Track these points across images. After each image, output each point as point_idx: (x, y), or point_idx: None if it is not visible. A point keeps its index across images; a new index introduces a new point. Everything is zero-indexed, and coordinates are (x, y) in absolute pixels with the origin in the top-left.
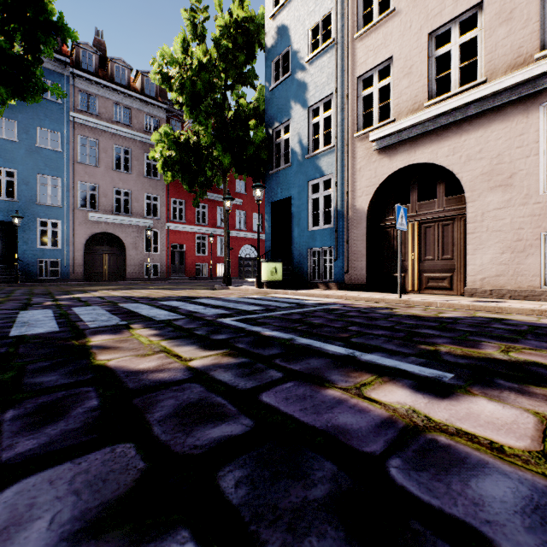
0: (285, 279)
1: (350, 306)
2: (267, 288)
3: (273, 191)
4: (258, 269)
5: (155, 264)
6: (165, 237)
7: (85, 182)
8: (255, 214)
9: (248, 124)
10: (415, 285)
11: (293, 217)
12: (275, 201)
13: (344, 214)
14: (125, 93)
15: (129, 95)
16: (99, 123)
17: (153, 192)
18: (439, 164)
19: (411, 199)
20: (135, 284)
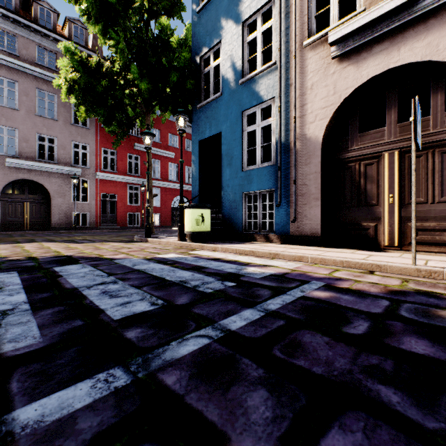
0: (215, 229)
1: (345, 288)
2: (192, 241)
3: (200, 128)
4: (181, 217)
5: (86, 213)
6: (95, 186)
7: (1, 125)
8: (188, 167)
9: (173, 53)
10: (395, 239)
11: (224, 156)
12: (203, 139)
13: (289, 146)
14: (49, 36)
15: (54, 38)
16: (18, 63)
17: (82, 141)
18: (442, 60)
19: (388, 120)
20: (54, 234)
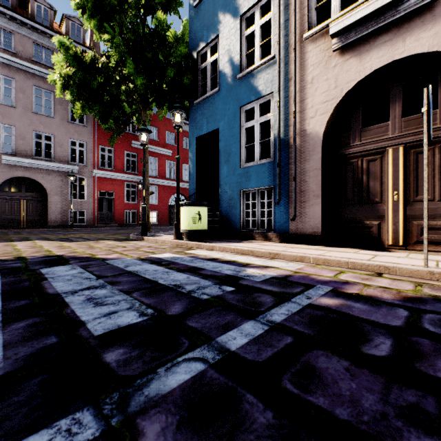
0: (212, 227)
1: (354, 293)
2: (188, 240)
3: (197, 125)
4: (177, 215)
5: (83, 211)
6: (92, 184)
7: None
8: (185, 165)
9: (169, 49)
10: (400, 238)
11: (222, 152)
12: (200, 135)
13: (288, 142)
14: (46, 33)
15: (51, 35)
16: (15, 60)
17: (79, 138)
18: None
19: (392, 114)
20: (50, 232)
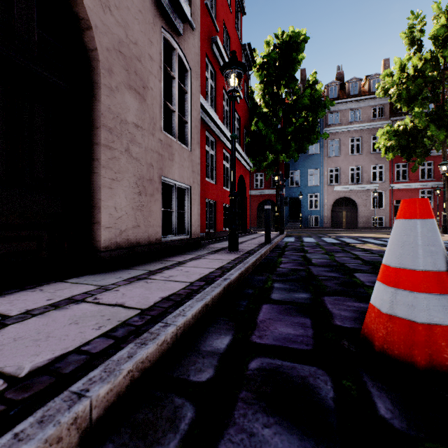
0: None
1: None
2: None
3: None
4: None
5: (379, 217)
6: (388, 195)
7: (331, 168)
8: None
9: None
10: None
11: None
12: None
13: None
14: (356, 100)
15: (359, 100)
16: (340, 128)
17: (378, 163)
18: None
19: None
20: (364, 231)
